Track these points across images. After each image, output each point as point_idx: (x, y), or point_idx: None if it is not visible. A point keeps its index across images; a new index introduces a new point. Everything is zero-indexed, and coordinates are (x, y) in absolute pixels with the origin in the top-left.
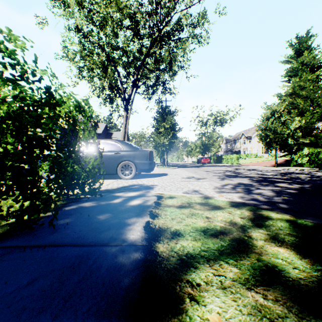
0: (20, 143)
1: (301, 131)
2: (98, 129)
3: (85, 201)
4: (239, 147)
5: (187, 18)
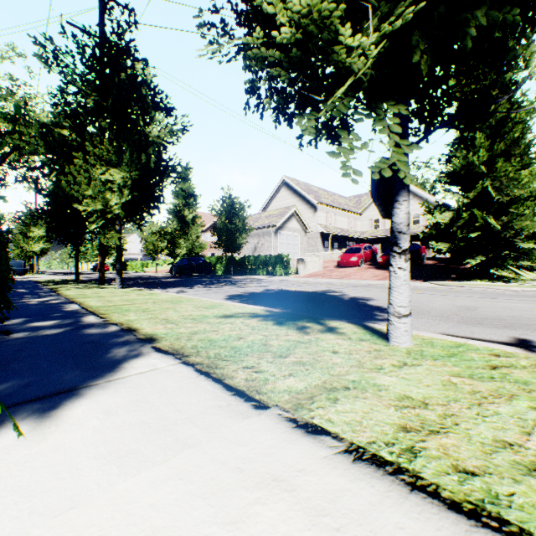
0: None
1: None
2: None
3: None
4: None
5: None
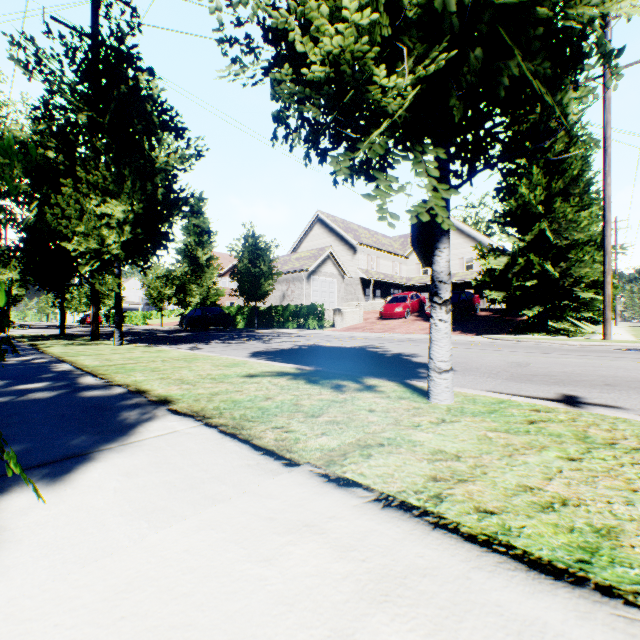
0: None
1: None
2: None
3: None
4: None
5: None
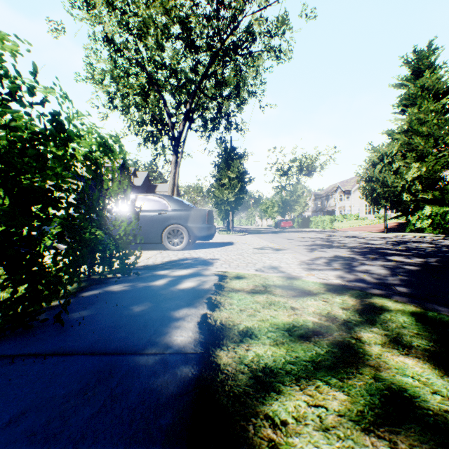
0: (10, 196)
1: (420, 182)
2: (136, 180)
3: (114, 283)
4: (333, 205)
5: (261, 23)
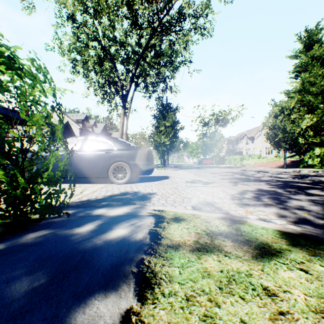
0: None
1: (310, 130)
2: (96, 129)
3: (34, 229)
4: (241, 148)
5: (190, 6)
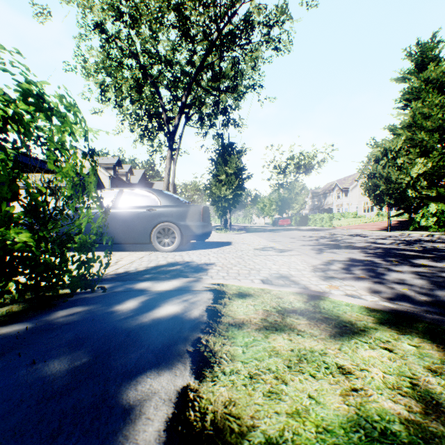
0: None
1: (424, 179)
2: (133, 178)
3: (63, 306)
4: (330, 203)
5: (260, 12)
